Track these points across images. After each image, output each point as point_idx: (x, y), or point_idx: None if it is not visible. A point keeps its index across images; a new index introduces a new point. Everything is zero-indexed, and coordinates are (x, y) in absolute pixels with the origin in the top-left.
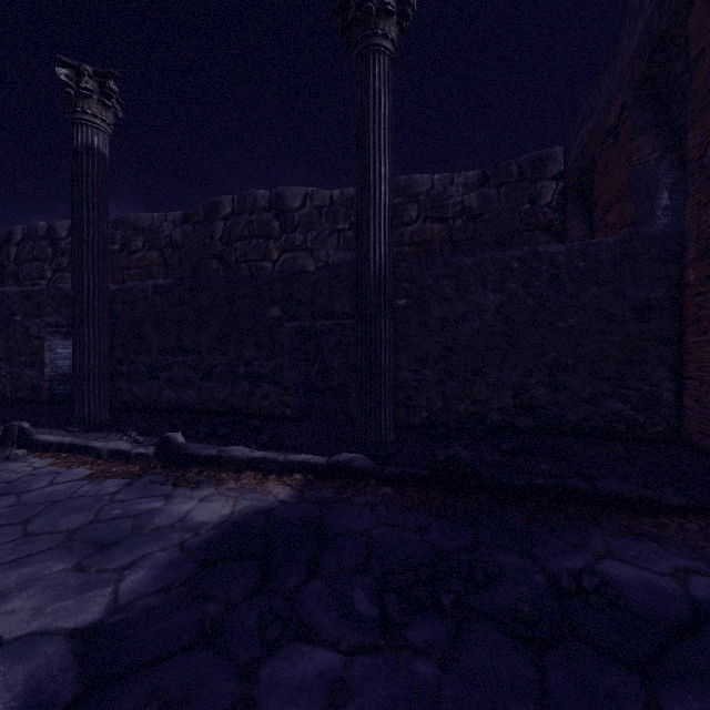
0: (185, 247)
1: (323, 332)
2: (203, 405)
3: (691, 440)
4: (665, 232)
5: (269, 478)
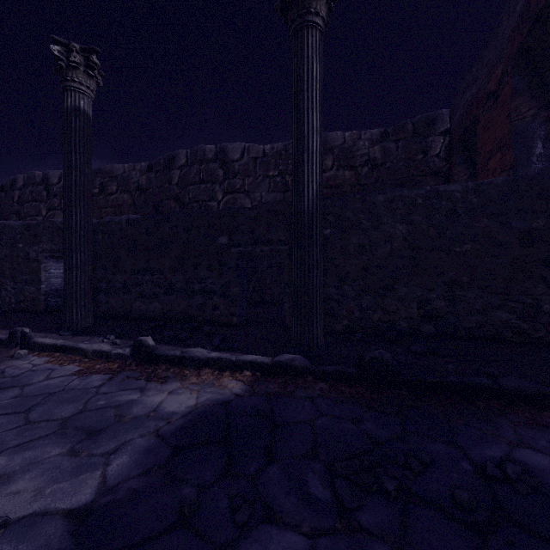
0: (149, 191)
1: (258, 256)
2: (166, 314)
3: None
4: (539, 174)
5: (223, 375)
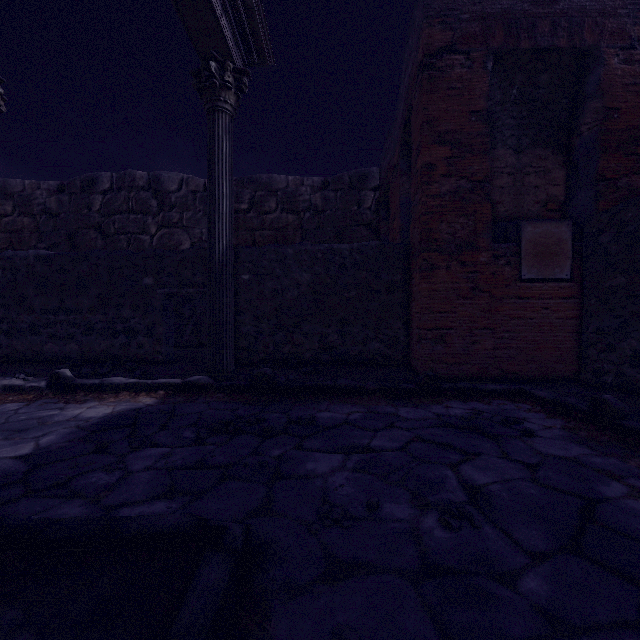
0: (61, 216)
1: (197, 297)
2: (85, 355)
3: (410, 363)
4: None
5: (140, 395)
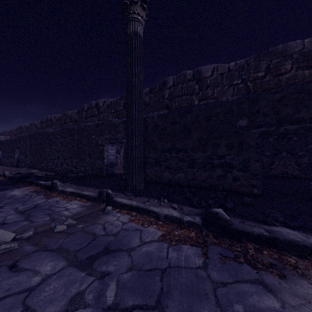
0: (150, 104)
1: None
2: (189, 182)
3: None
4: None
5: None
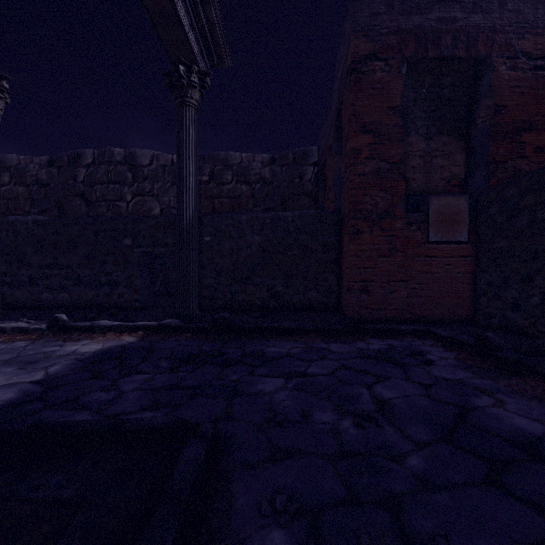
0: (51, 185)
1: (165, 254)
2: (75, 303)
3: (341, 309)
4: None
5: (123, 335)
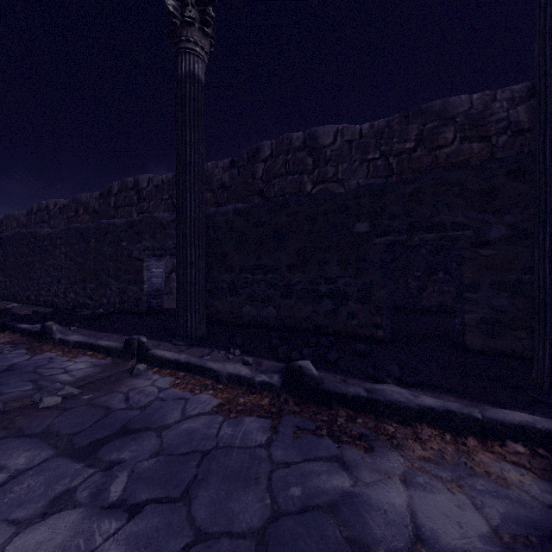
0: (232, 187)
1: None
2: (283, 322)
3: None
4: None
5: (466, 444)
